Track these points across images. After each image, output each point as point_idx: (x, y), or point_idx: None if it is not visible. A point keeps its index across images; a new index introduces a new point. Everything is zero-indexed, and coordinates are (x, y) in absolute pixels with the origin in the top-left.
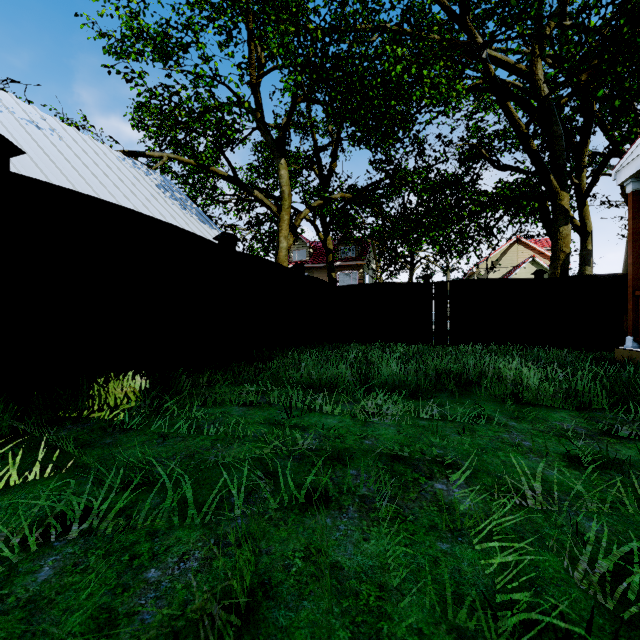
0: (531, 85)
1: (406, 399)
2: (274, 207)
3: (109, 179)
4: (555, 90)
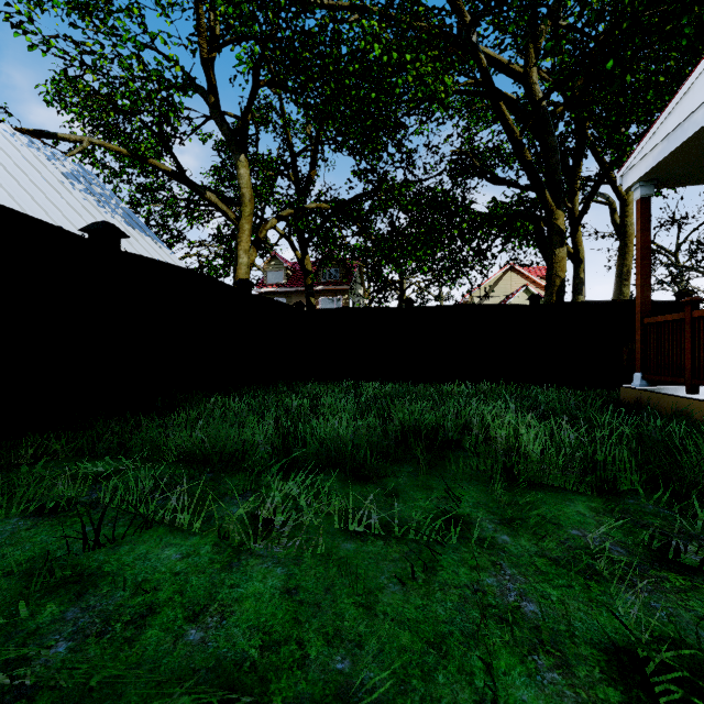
0: (525, 89)
1: (344, 482)
2: (232, 213)
3: None
4: (551, 92)
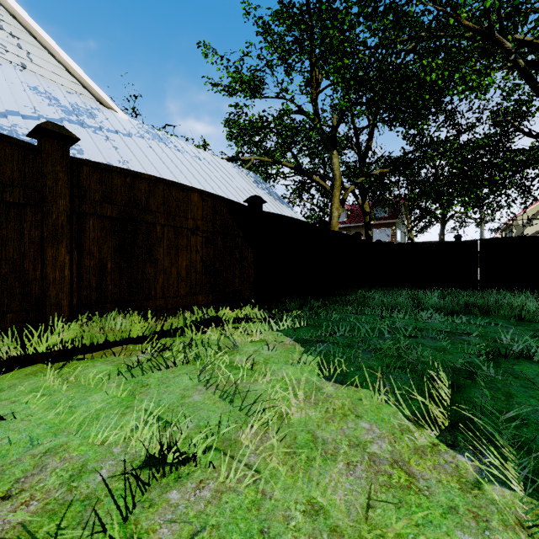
0: None
1: (445, 316)
2: (328, 187)
3: (234, 184)
4: None
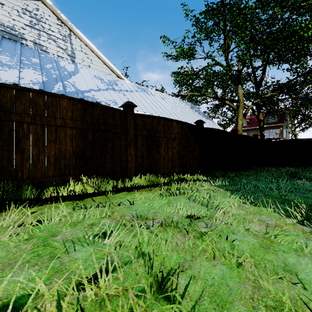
0: None
1: None
2: (235, 107)
3: (181, 110)
4: None
